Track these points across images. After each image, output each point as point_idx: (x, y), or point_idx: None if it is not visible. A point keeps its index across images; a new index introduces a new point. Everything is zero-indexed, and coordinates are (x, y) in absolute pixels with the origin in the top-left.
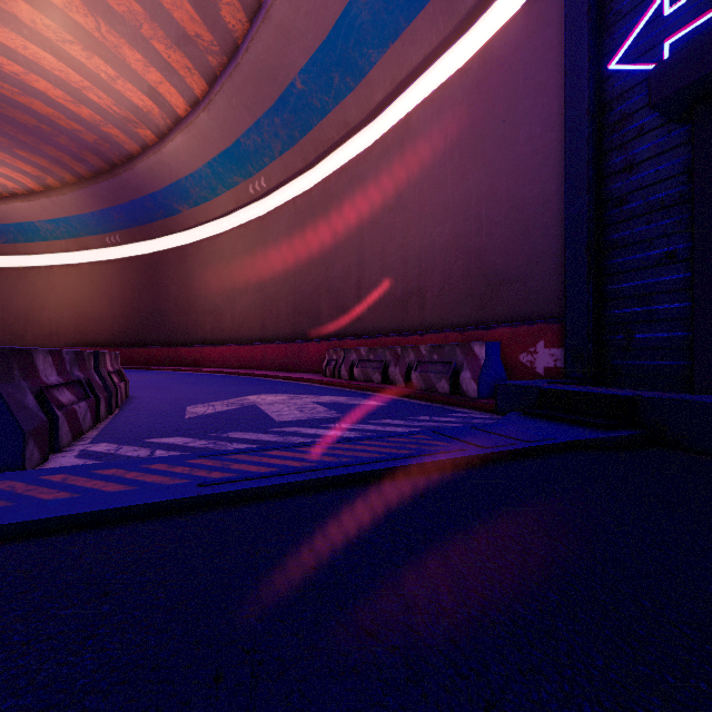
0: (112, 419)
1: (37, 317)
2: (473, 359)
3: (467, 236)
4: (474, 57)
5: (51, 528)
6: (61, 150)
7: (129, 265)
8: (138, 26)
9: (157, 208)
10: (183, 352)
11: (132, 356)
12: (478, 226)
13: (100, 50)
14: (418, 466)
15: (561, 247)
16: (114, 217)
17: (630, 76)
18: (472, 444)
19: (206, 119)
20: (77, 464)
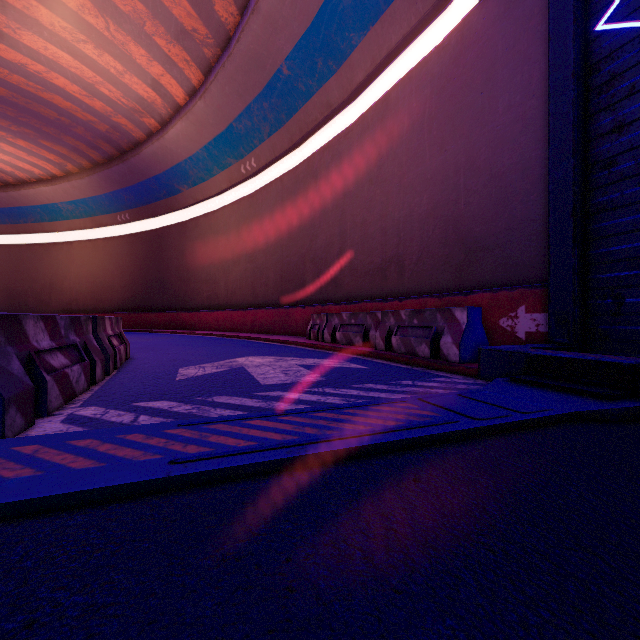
0: (108, 381)
1: (60, 286)
2: (454, 324)
3: (445, 205)
4: (452, 32)
5: (2, 516)
6: (79, 140)
7: (137, 240)
8: (142, 23)
9: (161, 189)
10: (183, 316)
11: (140, 320)
12: (456, 195)
13: (110, 48)
14: (408, 441)
15: (542, 213)
16: (124, 198)
17: (619, 34)
18: (463, 415)
19: (202, 107)
20: (59, 430)
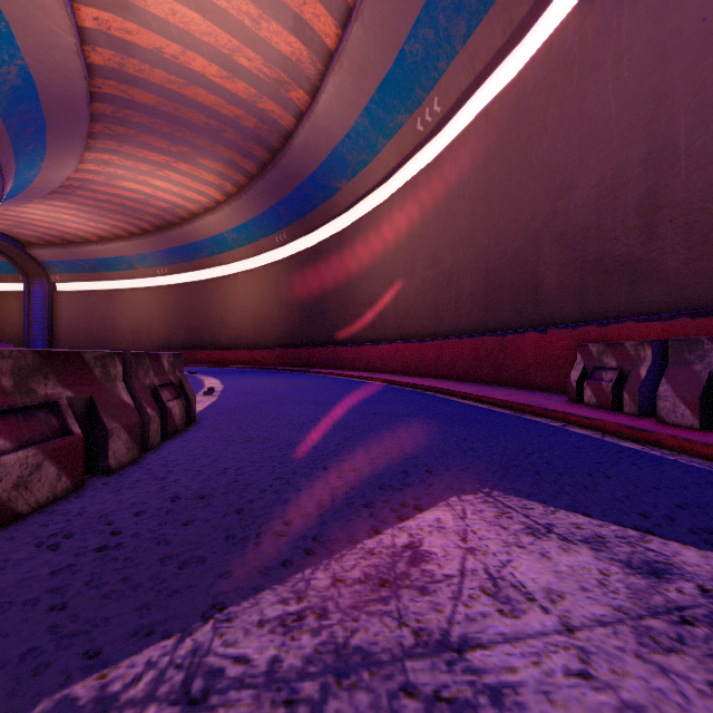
0: None
1: (227, 321)
2: None
3: None
4: None
5: None
6: (231, 148)
7: (294, 262)
8: None
9: (316, 192)
10: (341, 352)
11: (296, 357)
12: None
13: None
14: None
15: None
16: (280, 214)
17: None
18: None
19: (359, 34)
20: None
